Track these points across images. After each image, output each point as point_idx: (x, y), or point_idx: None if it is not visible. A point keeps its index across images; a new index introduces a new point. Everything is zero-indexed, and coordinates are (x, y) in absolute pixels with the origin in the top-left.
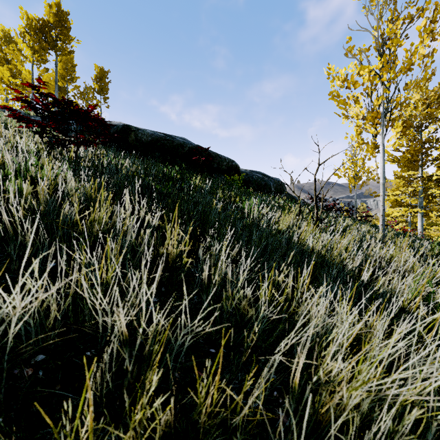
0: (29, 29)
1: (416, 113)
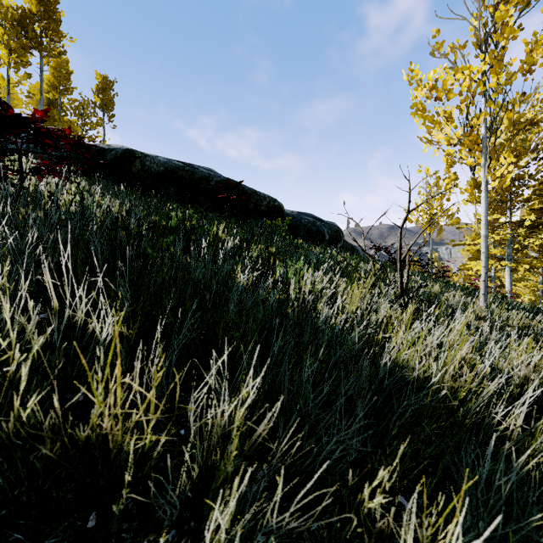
0: (4, 20)
1: (532, 137)
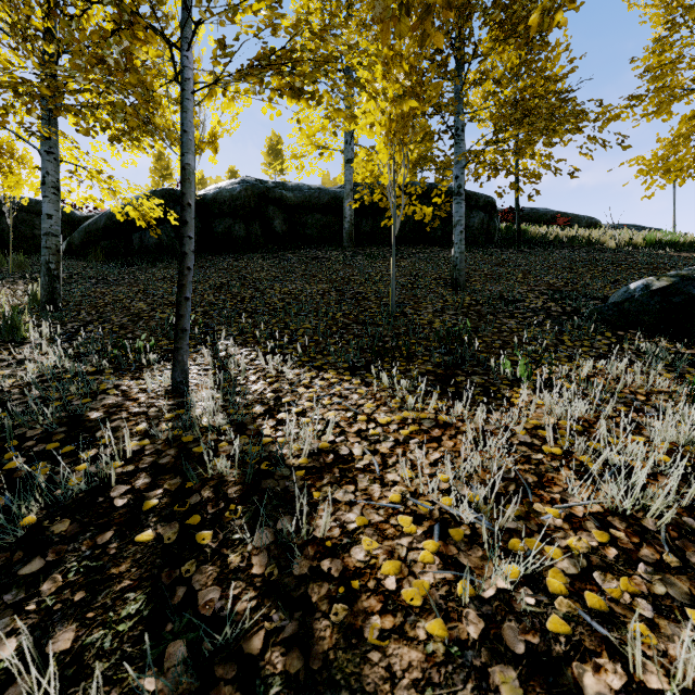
0: None
1: None
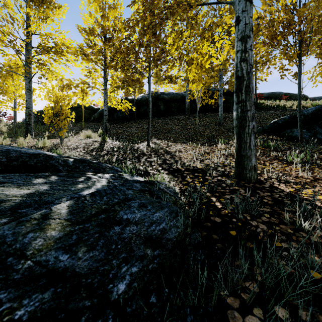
0: None
1: None
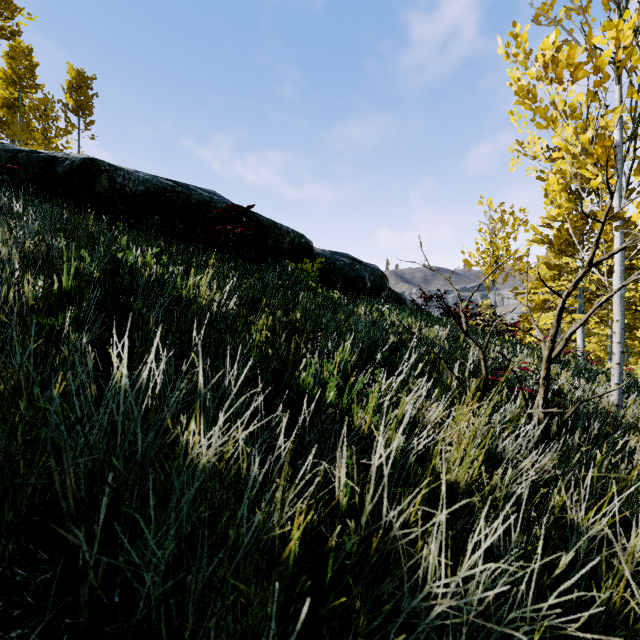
0: None
1: None
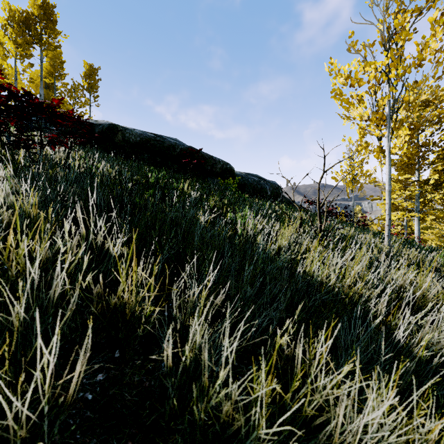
0: (12, 21)
1: (425, 115)
